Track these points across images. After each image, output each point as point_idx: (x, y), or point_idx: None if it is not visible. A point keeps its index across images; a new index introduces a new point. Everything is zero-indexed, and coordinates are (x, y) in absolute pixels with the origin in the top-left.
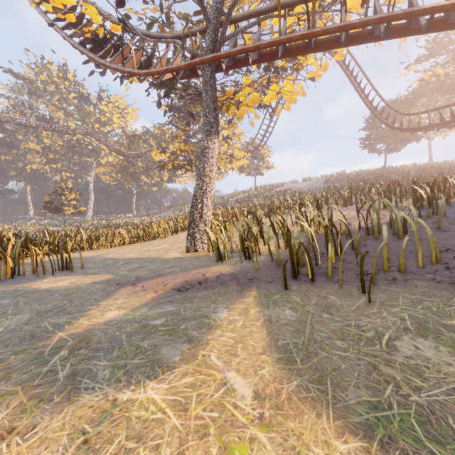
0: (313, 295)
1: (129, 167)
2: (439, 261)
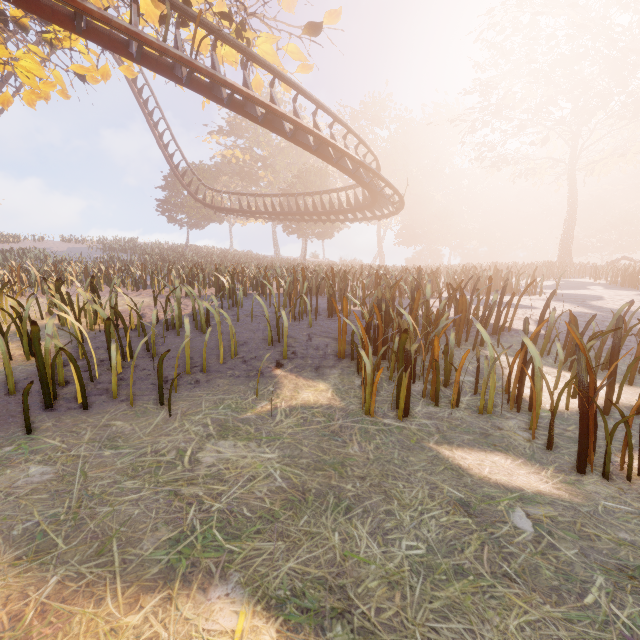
0: (86, 428)
1: None
2: (238, 356)
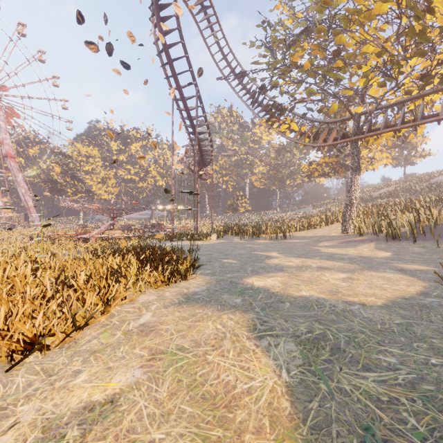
0: (396, 243)
1: (277, 174)
2: None
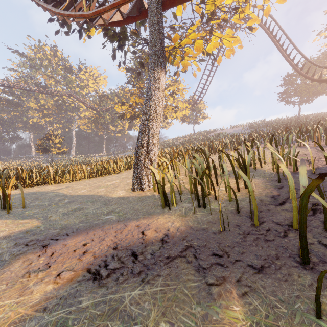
0: None
1: (100, 119)
2: None
